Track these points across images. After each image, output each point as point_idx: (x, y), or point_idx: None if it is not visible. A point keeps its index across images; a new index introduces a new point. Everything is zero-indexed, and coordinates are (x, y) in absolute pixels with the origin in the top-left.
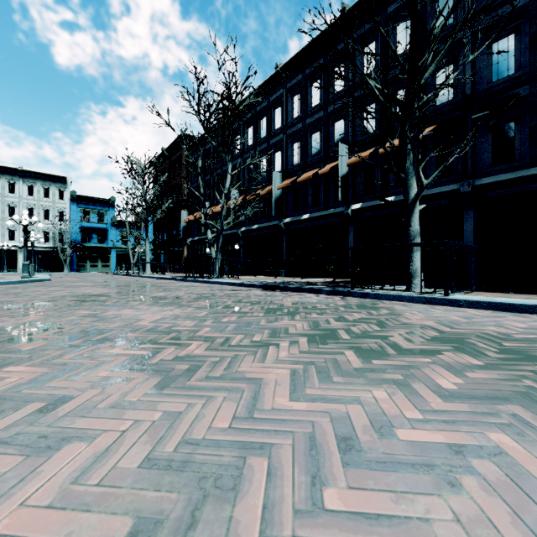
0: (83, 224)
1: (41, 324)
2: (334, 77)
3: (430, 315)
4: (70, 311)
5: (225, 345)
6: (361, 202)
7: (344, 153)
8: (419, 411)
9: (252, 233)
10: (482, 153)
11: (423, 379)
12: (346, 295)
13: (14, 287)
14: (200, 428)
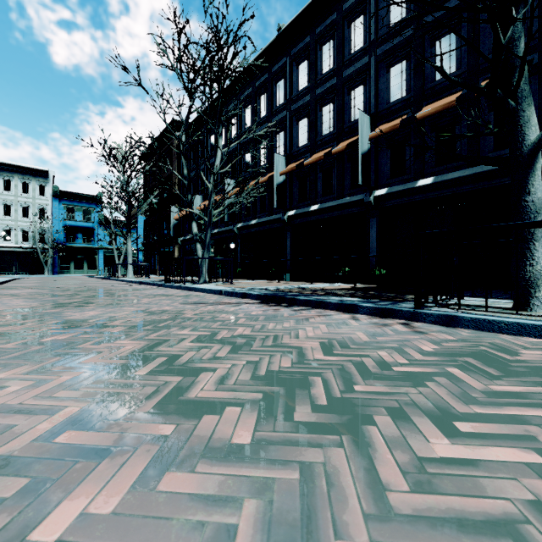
0: (67, 222)
1: None
2: None
3: None
4: None
5: None
6: (386, 187)
7: (365, 124)
8: None
9: (251, 230)
10: None
11: None
12: (406, 318)
13: None
14: None
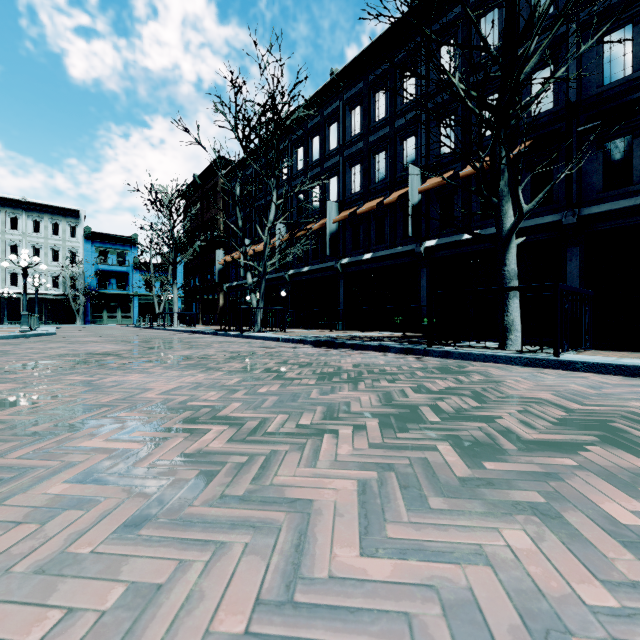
0: (99, 267)
1: (9, 396)
2: (406, 75)
3: (541, 384)
4: (59, 377)
5: (258, 432)
6: (436, 238)
7: (415, 177)
8: (603, 584)
9: (303, 277)
10: (591, 176)
11: (578, 503)
12: (421, 354)
13: (6, 343)
14: (187, 634)
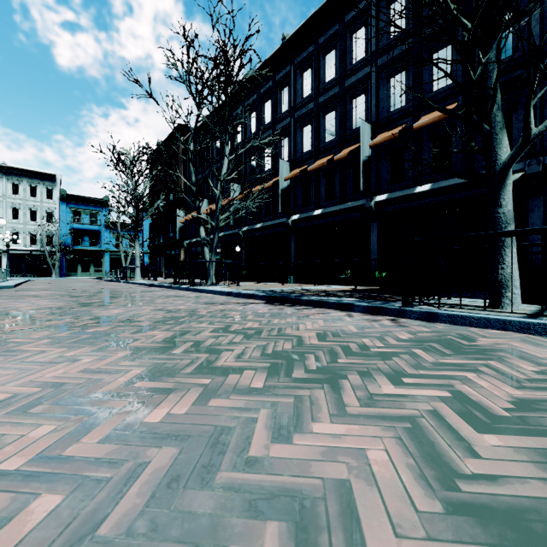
0: (74, 225)
1: None
2: None
3: None
4: None
5: None
6: (386, 193)
7: (366, 132)
8: None
9: (256, 233)
10: None
11: None
12: (394, 315)
13: None
14: None
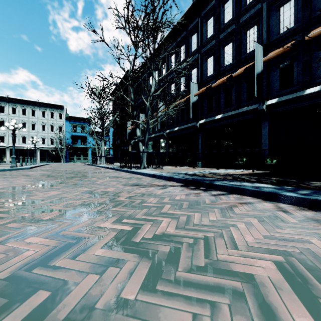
0: (72, 133)
1: None
2: None
3: None
4: None
5: None
6: (276, 98)
7: (259, 52)
8: None
9: (174, 134)
10: None
11: None
12: None
13: None
14: None
